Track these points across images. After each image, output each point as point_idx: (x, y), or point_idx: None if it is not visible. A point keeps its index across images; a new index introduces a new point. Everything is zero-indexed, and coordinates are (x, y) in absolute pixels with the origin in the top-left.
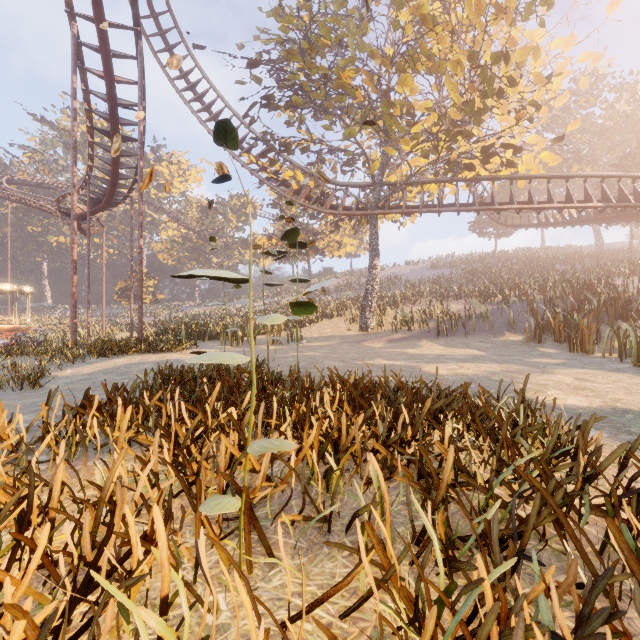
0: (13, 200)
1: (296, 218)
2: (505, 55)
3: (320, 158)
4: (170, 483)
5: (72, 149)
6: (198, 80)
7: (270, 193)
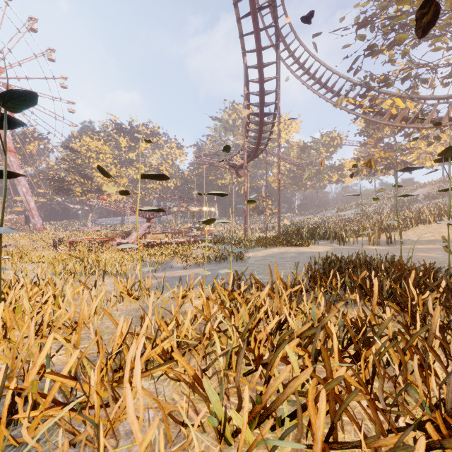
0: (206, 164)
1: (382, 140)
2: None
3: (421, 80)
4: (450, 337)
5: (244, 129)
6: (306, 59)
7: (358, 124)
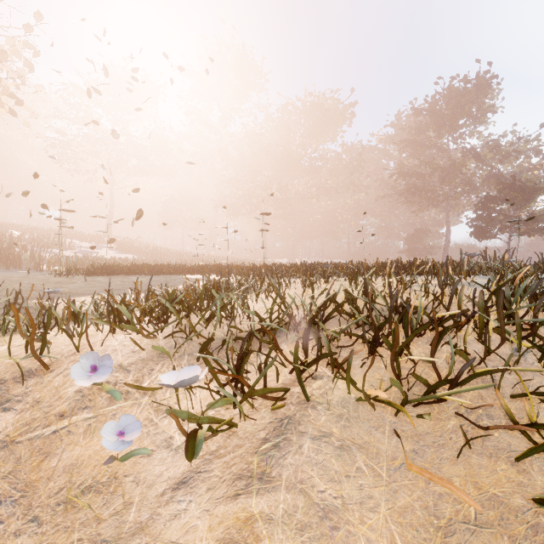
0: None
1: None
2: (20, 101)
3: None
4: None
5: None
6: None
7: None
